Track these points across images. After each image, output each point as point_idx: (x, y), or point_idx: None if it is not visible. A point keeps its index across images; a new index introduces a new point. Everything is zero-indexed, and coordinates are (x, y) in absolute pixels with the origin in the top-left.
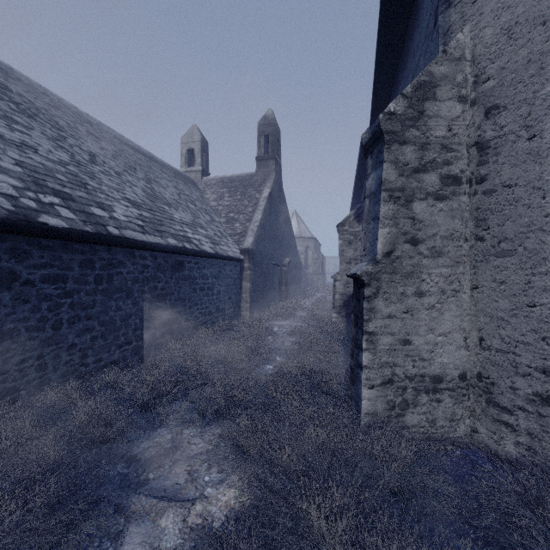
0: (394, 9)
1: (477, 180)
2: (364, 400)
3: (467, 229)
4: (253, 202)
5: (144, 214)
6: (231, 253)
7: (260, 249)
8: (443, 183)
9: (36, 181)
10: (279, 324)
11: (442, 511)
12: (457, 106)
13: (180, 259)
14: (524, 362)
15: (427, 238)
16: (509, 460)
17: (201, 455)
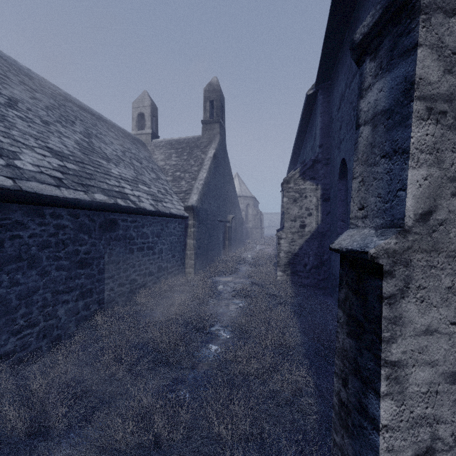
0: None
1: None
2: None
3: None
4: (199, 162)
5: (69, 166)
6: (175, 211)
7: (205, 206)
8: None
9: None
10: (223, 281)
11: None
12: None
13: (111, 217)
14: None
15: None
16: None
17: None
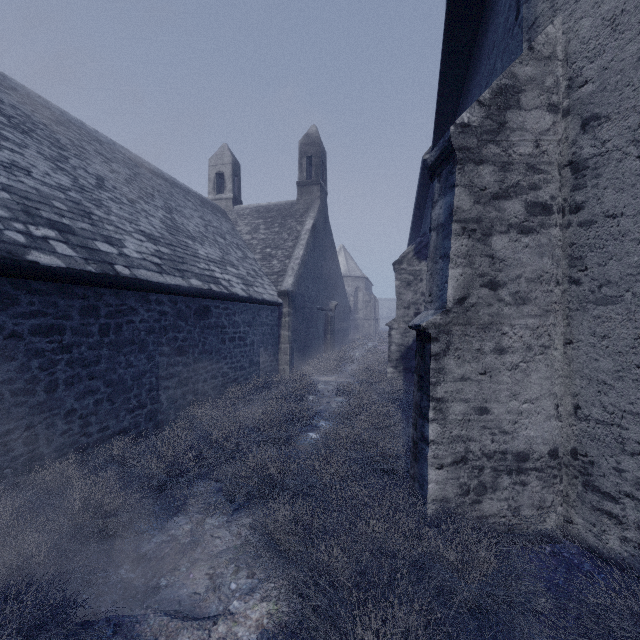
0: (464, 1)
1: (571, 209)
2: (431, 483)
3: (559, 270)
4: (294, 235)
5: (162, 250)
6: (267, 297)
7: (302, 291)
8: (528, 212)
9: (27, 210)
10: (324, 380)
11: (536, 638)
12: (547, 116)
13: (205, 303)
14: (633, 437)
15: (509, 281)
16: (613, 559)
17: (227, 553)
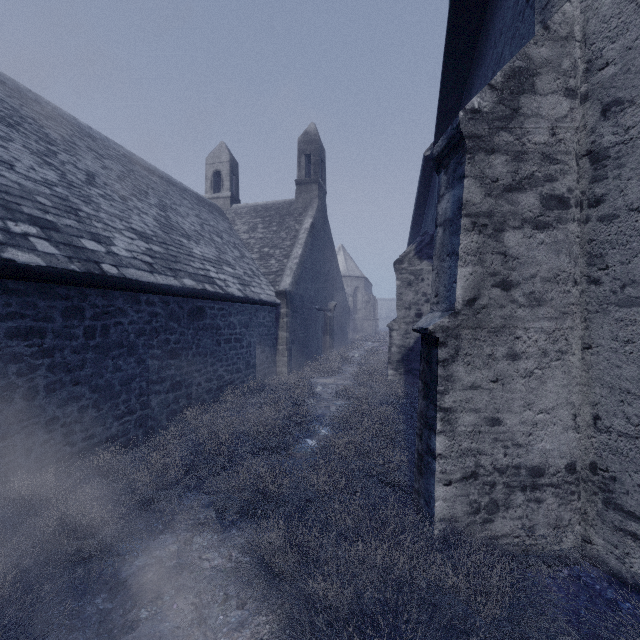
0: None
1: (590, 203)
2: (439, 500)
3: (577, 269)
4: (292, 234)
5: (154, 248)
6: (265, 297)
7: (300, 291)
8: (544, 206)
9: (6, 205)
10: (323, 382)
11: None
12: (563, 101)
13: (199, 304)
14: None
15: (523, 280)
16: (638, 585)
17: (216, 579)
